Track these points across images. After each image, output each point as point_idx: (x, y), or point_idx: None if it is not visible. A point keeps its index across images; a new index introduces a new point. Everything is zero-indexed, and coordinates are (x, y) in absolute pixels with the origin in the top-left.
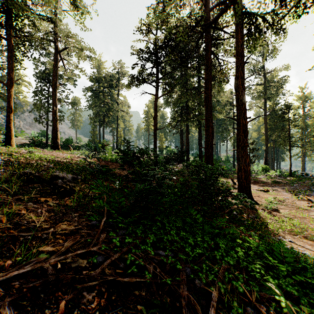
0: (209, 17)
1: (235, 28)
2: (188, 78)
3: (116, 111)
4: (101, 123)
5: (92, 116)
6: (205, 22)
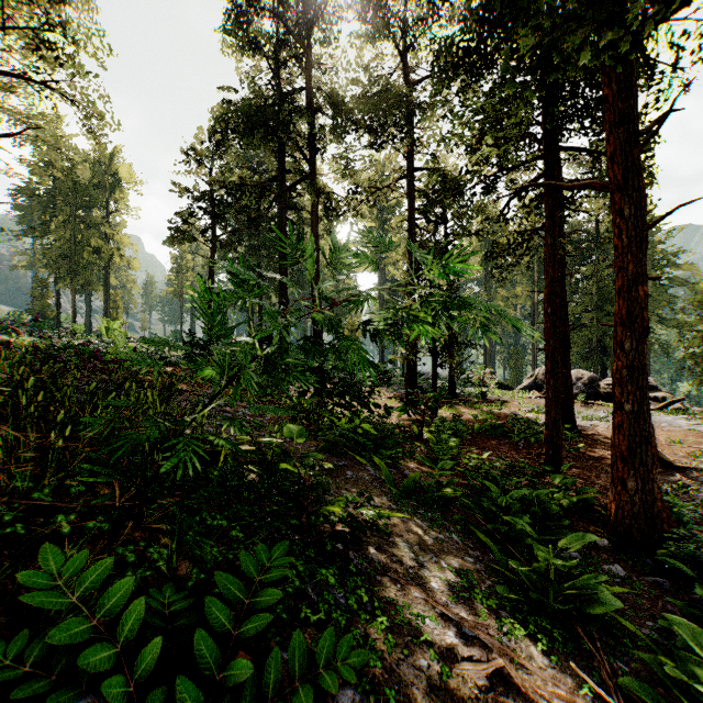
0: (284, 178)
1: (311, 206)
2: (261, 222)
3: (106, 253)
4: (70, 277)
5: (43, 258)
6: (280, 183)
